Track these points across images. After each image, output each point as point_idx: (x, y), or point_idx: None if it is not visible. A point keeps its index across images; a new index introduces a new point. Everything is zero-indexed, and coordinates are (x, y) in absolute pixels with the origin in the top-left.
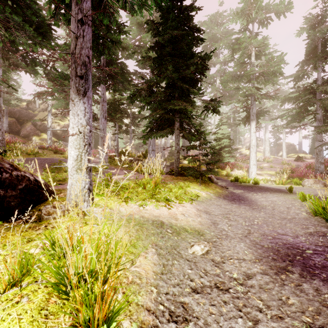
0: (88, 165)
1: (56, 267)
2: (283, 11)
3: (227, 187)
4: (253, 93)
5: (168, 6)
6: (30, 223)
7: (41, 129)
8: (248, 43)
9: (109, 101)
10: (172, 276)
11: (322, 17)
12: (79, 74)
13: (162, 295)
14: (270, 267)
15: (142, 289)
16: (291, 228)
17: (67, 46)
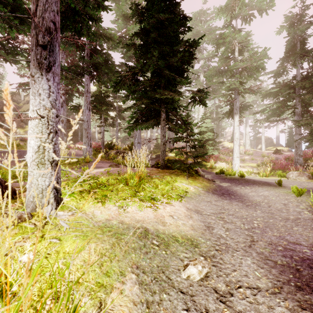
0: (53, 158)
1: None
2: (265, 8)
3: (214, 180)
4: (237, 87)
5: None
6: None
7: (25, 122)
8: (232, 38)
9: (94, 93)
10: None
11: (301, 16)
12: (41, 43)
13: None
14: (299, 303)
15: None
16: (301, 234)
17: None
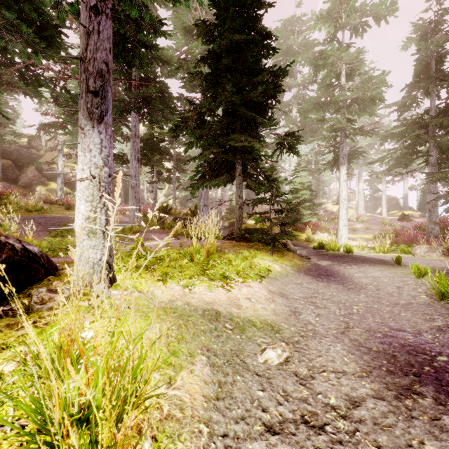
0: (106, 226)
1: (36, 400)
2: (385, 14)
3: (309, 257)
4: (343, 127)
5: (226, 1)
6: (11, 317)
7: (48, 176)
8: (337, 58)
9: (144, 136)
10: (233, 403)
11: (437, 24)
12: (92, 89)
13: (217, 439)
14: (386, 385)
15: (185, 429)
16: (409, 320)
17: None
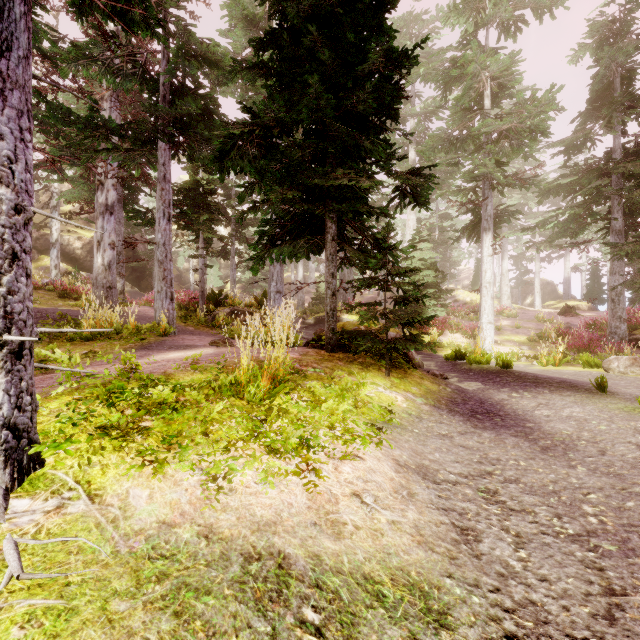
0: (3, 335)
1: None
2: (550, 4)
3: (445, 375)
4: (490, 172)
5: None
6: None
7: (39, 247)
8: (480, 66)
9: (183, 185)
10: None
11: (622, 25)
12: None
13: None
14: None
15: None
16: None
17: (78, 51)
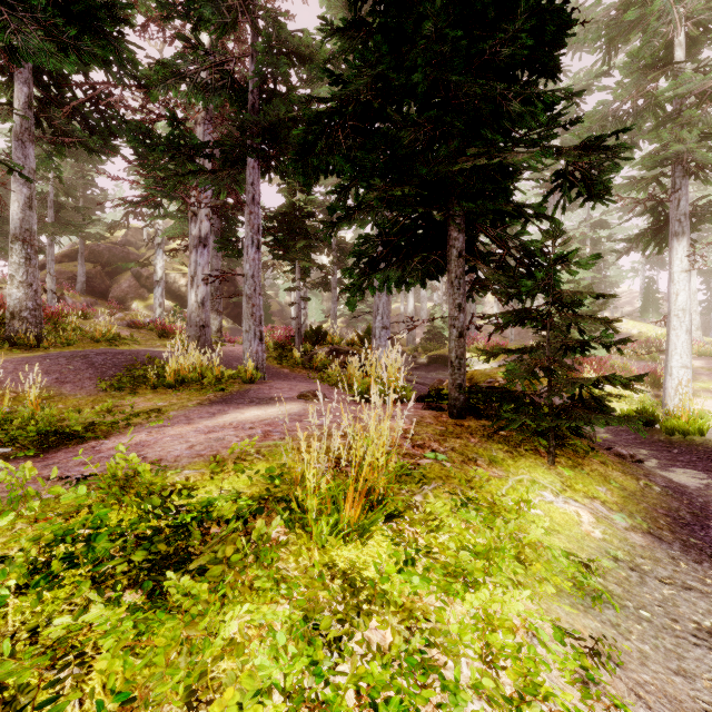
0: None
1: None
2: None
3: (638, 457)
4: (687, 150)
5: None
6: None
7: (149, 286)
8: None
9: (279, 210)
10: None
11: None
12: None
13: None
14: None
15: None
16: None
17: (165, 68)
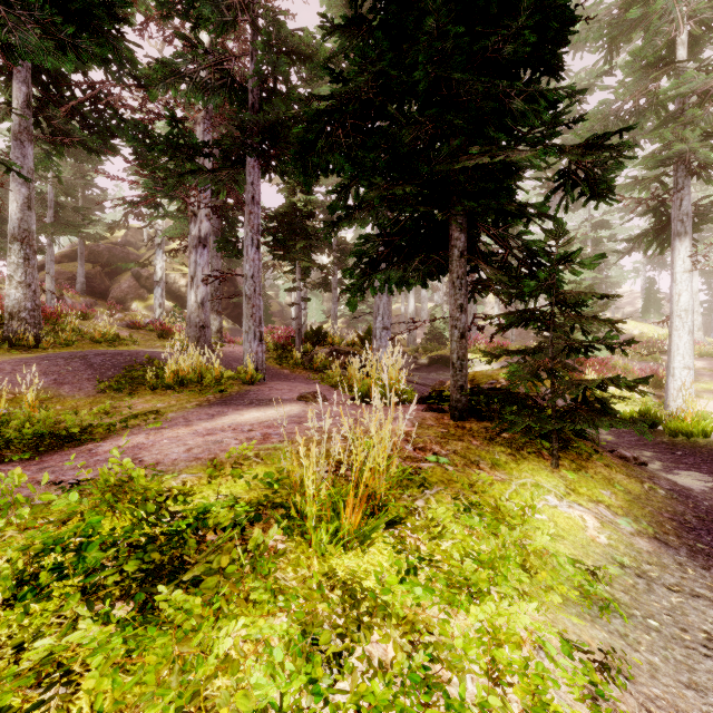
0: None
1: None
2: None
3: (642, 459)
4: (690, 150)
5: None
6: None
7: (149, 287)
8: None
9: (279, 210)
10: None
11: None
12: None
13: None
14: None
15: None
16: None
17: (164, 67)
